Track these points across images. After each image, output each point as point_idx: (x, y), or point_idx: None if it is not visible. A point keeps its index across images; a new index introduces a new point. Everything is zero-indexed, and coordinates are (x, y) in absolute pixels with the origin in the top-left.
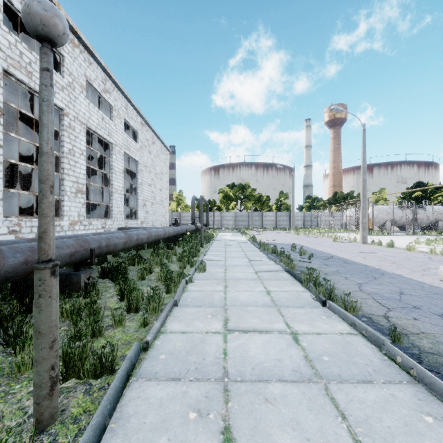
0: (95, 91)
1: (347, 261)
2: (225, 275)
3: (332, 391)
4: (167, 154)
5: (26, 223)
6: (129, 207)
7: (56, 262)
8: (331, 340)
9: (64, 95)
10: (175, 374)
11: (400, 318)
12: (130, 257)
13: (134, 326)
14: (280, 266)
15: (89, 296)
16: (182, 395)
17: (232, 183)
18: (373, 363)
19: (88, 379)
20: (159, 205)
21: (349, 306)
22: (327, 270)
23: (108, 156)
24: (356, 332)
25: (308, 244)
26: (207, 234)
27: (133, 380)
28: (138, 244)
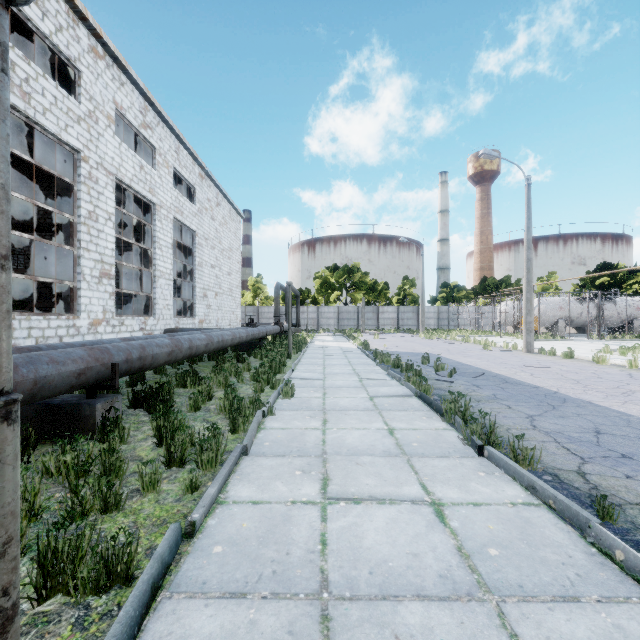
0: (130, 126)
1: (507, 381)
2: (324, 403)
3: (512, 619)
4: (239, 221)
5: (21, 322)
6: (181, 299)
7: (13, 396)
8: (499, 517)
9: (82, 129)
10: (237, 585)
11: (604, 476)
12: (180, 375)
13: (176, 491)
14: (407, 387)
15: (107, 439)
16: (247, 629)
17: (335, 265)
18: (574, 560)
19: (86, 596)
20: (227, 296)
21: (522, 457)
22: (478, 395)
23: (149, 223)
24: (538, 501)
25: (446, 354)
26: (297, 338)
27: (163, 597)
28: (192, 355)
